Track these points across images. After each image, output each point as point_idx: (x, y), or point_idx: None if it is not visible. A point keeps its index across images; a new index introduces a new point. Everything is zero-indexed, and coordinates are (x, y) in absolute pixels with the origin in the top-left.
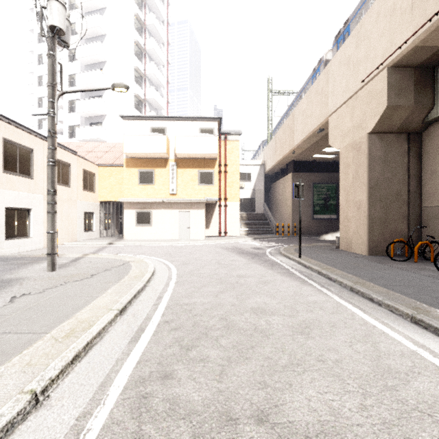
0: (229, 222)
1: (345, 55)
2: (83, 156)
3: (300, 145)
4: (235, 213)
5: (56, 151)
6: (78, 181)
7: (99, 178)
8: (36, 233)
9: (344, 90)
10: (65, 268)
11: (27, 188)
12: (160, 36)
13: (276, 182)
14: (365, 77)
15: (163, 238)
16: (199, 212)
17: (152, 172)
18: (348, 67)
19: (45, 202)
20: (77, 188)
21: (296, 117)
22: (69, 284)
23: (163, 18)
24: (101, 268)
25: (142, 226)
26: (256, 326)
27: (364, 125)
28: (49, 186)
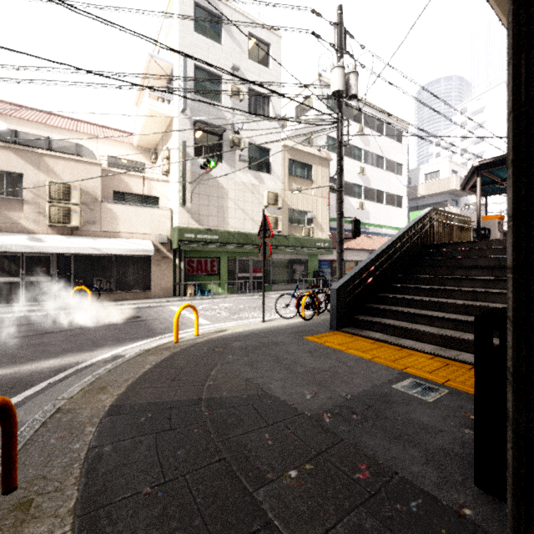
0: None
1: None
2: None
3: None
4: None
5: None
6: None
7: None
8: None
9: None
10: None
11: None
12: None
13: None
14: None
15: None
16: None
17: None
18: None
19: None
20: None
21: None
22: None
23: None
24: None
25: None
26: None
27: None
28: None
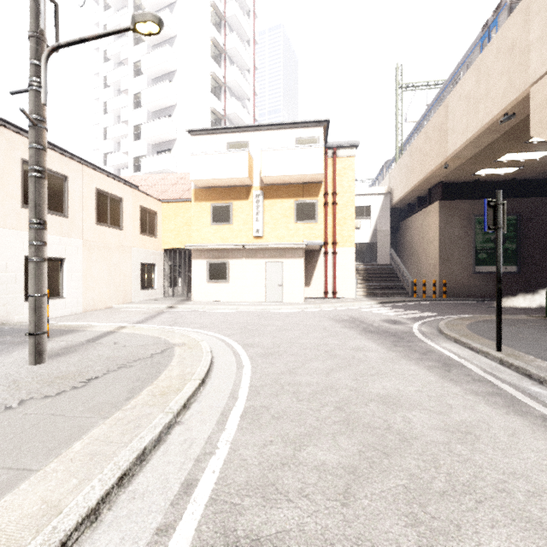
0: (339, 277)
1: None
2: (145, 190)
3: (460, 153)
4: (349, 264)
5: (44, 153)
6: (133, 222)
7: (162, 218)
8: (71, 292)
9: None
10: (64, 357)
11: (58, 229)
12: (243, 30)
13: (409, 218)
14: None
15: (244, 300)
16: (295, 262)
17: (229, 206)
18: None
19: (85, 249)
20: (132, 232)
21: (453, 108)
22: (25, 406)
23: (248, 7)
24: (119, 360)
25: (215, 283)
26: None
27: None
28: (31, 213)
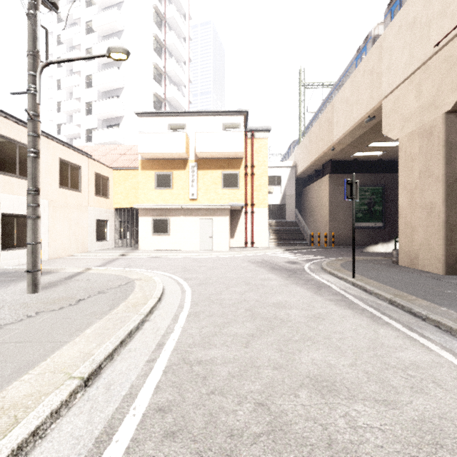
0: (256, 231)
1: (408, 18)
2: (97, 159)
3: (342, 140)
4: (263, 221)
5: (39, 139)
6: (89, 185)
7: (113, 182)
8: None
9: (406, 63)
10: (52, 288)
11: None
12: (180, 29)
13: (309, 186)
14: (442, 39)
15: (182, 249)
16: (222, 219)
17: (170, 175)
18: (413, 32)
19: (51, 208)
20: (89, 194)
21: (337, 107)
22: (41, 315)
23: (184, 11)
24: (95, 289)
25: (159, 235)
26: (331, 434)
27: (439, 102)
28: (29, 183)
